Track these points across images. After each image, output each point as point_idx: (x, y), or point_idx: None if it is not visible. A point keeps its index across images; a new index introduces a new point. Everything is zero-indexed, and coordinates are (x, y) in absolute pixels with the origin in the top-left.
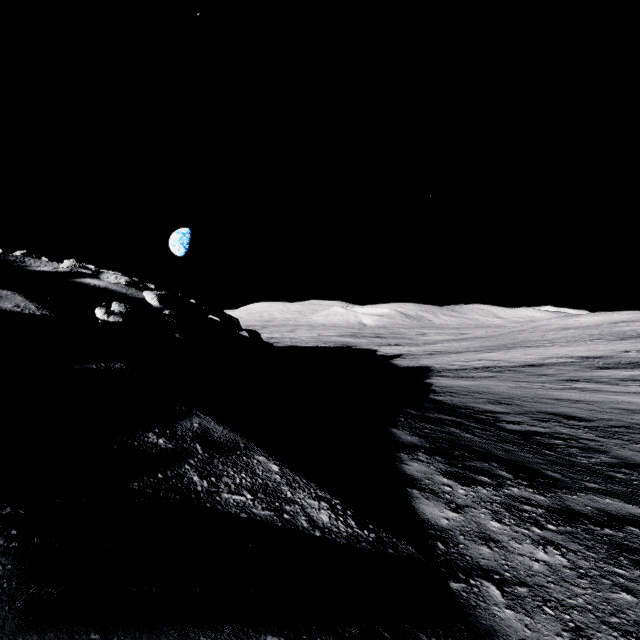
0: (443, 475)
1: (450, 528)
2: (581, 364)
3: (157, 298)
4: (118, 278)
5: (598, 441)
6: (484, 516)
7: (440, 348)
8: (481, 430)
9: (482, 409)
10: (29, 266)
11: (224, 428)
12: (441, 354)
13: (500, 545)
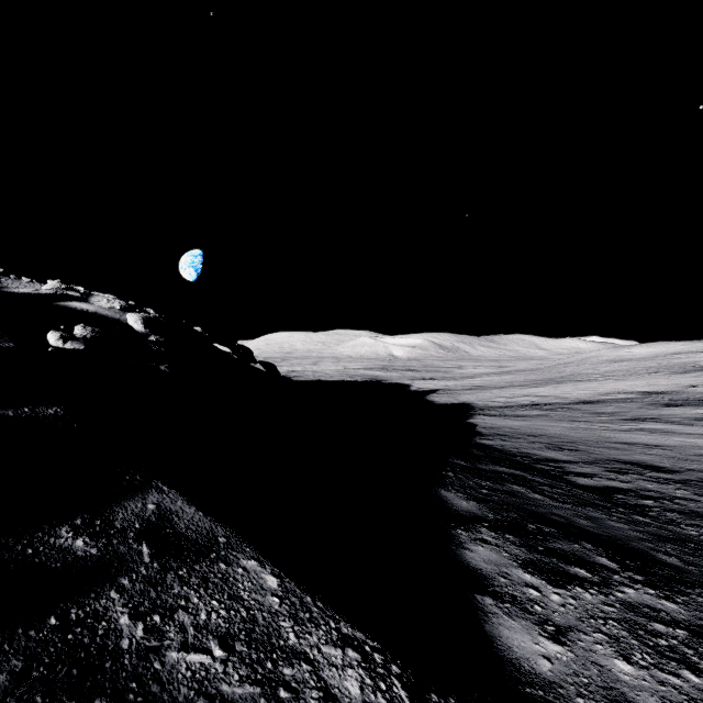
0: (522, 567)
1: (557, 680)
2: (644, 401)
3: (142, 321)
4: (111, 302)
5: (698, 501)
6: (602, 649)
7: (480, 382)
8: (550, 487)
9: (542, 457)
10: (5, 287)
11: (197, 509)
12: (482, 389)
13: None
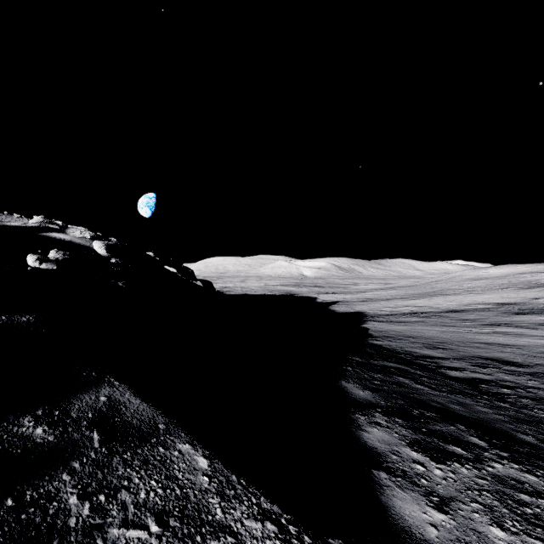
0: (410, 446)
1: None
2: (498, 310)
3: (105, 247)
4: (83, 233)
5: None
6: (479, 517)
7: (371, 296)
8: (428, 379)
9: (420, 354)
10: None
11: (142, 400)
12: (372, 301)
13: None
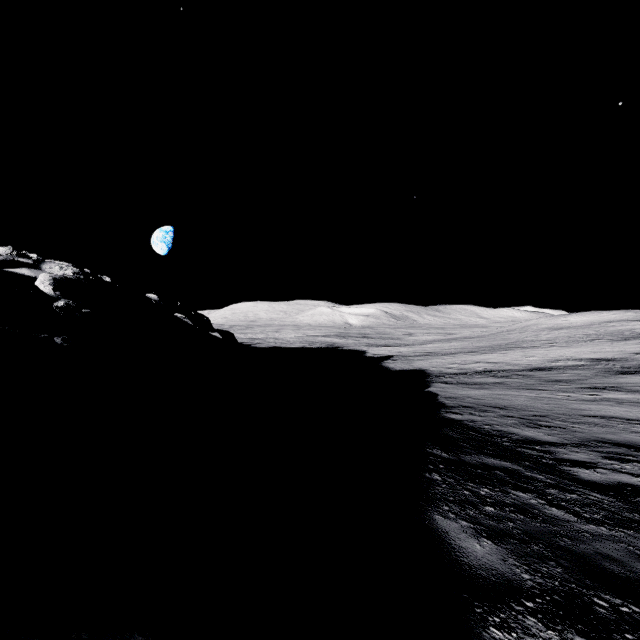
0: None
1: None
2: (596, 368)
3: (51, 282)
4: (64, 269)
5: None
6: None
7: (431, 349)
8: (559, 490)
9: (522, 437)
10: None
11: None
12: (434, 355)
13: None
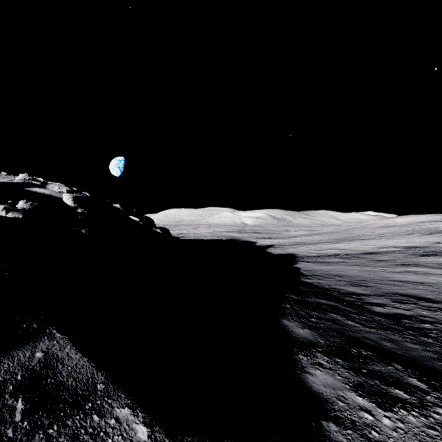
0: (354, 390)
1: None
2: (407, 252)
3: (72, 199)
4: (60, 188)
5: None
6: None
7: (300, 240)
8: (357, 315)
9: (346, 291)
10: None
11: (83, 354)
12: (301, 245)
13: None
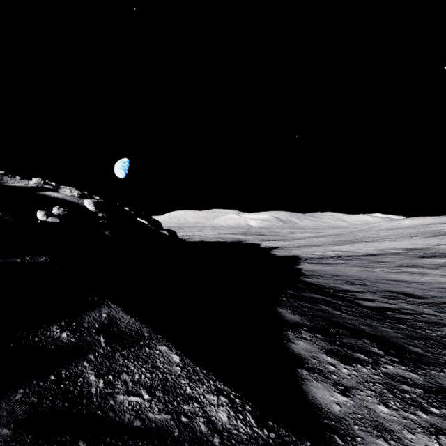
0: (326, 353)
1: (343, 416)
2: (407, 254)
3: (93, 204)
4: (72, 192)
5: (437, 315)
6: (371, 399)
7: (305, 242)
8: (346, 307)
9: (342, 289)
10: (6, 182)
11: (131, 317)
12: (306, 247)
13: (395, 436)
